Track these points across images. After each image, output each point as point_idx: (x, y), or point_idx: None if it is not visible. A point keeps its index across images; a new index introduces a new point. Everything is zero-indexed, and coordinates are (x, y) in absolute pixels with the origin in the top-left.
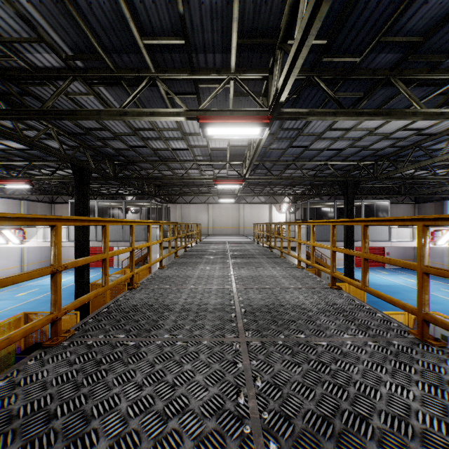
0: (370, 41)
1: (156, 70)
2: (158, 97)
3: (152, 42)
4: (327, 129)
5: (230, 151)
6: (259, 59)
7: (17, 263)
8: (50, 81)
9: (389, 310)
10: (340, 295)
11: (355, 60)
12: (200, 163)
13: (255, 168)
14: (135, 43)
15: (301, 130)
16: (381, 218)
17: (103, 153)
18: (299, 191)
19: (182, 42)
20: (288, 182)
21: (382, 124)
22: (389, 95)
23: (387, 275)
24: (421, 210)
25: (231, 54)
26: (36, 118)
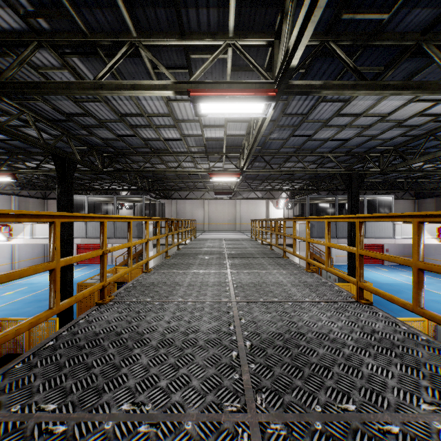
0: None
1: (138, 34)
2: (144, 72)
3: None
4: (335, 114)
5: (227, 142)
6: (264, 18)
7: (8, 260)
8: (14, 50)
9: (394, 311)
10: (374, 314)
11: (382, 18)
12: (195, 156)
13: (253, 160)
14: None
15: (306, 115)
16: None
17: (90, 144)
18: (297, 186)
19: None
20: (287, 176)
21: (396, 108)
22: (413, 69)
23: (387, 272)
24: (422, 206)
25: (229, 10)
26: None
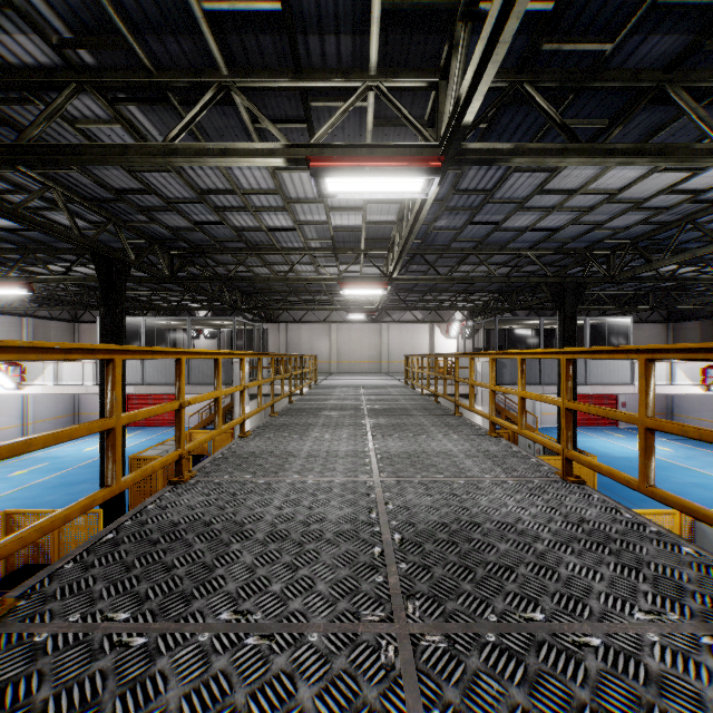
0: (635, 6)
1: (231, 71)
2: (239, 127)
3: (219, 8)
4: (536, 191)
5: (367, 233)
6: (423, 49)
7: (17, 420)
8: (39, 95)
9: (633, 501)
10: (587, 496)
11: (603, 49)
12: (317, 254)
13: (409, 261)
14: (186, 11)
15: (490, 192)
16: (695, 345)
17: (151, 235)
18: (480, 302)
19: (276, 8)
20: (462, 286)
21: (632, 181)
22: (655, 123)
23: (624, 440)
24: (679, 334)
25: (369, 36)
26: (10, 161)
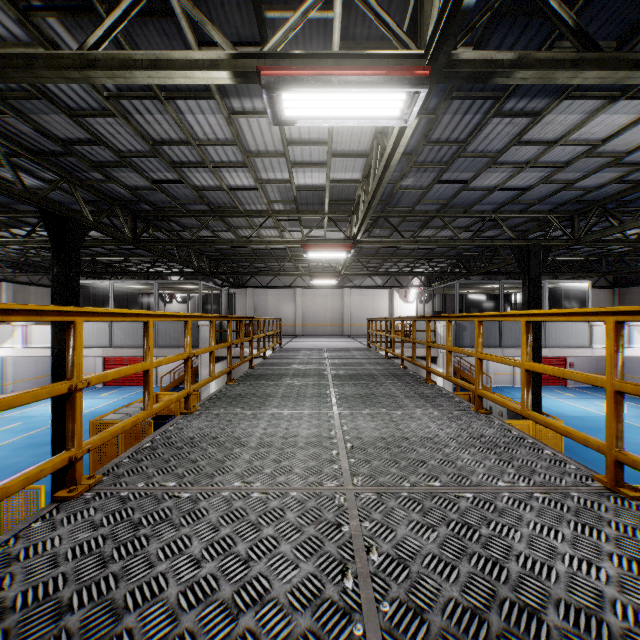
0: None
1: None
2: None
3: None
4: (513, 141)
5: (330, 193)
6: None
7: None
8: None
9: (594, 463)
10: None
11: None
12: (280, 218)
13: (373, 224)
14: None
15: (464, 143)
16: None
17: (111, 196)
18: (437, 268)
19: None
20: (422, 252)
21: (619, 130)
22: None
23: (574, 399)
24: (624, 298)
25: None
26: None
